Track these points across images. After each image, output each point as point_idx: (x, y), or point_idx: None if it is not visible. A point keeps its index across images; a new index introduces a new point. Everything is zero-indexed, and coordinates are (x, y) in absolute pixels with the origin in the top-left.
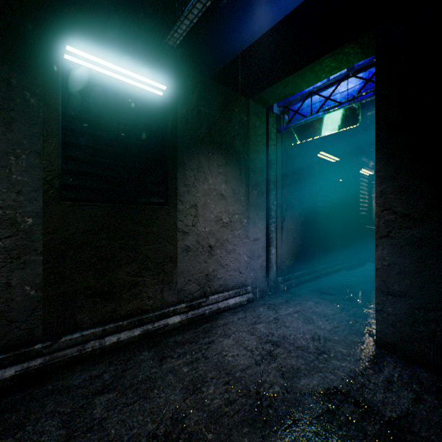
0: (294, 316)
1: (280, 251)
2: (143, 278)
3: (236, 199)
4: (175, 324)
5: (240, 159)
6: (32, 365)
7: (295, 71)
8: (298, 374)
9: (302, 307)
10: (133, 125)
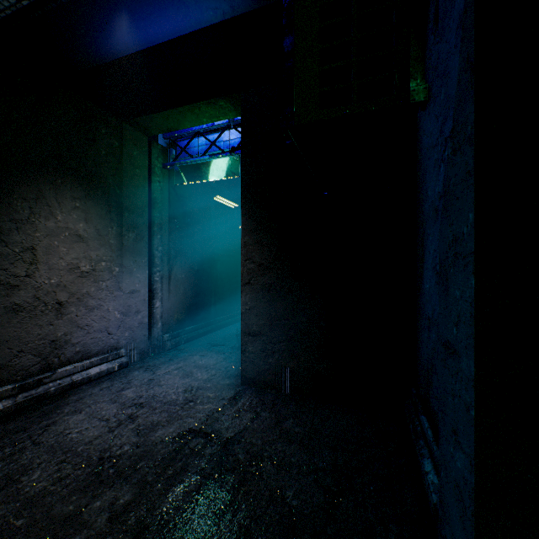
0: (173, 373)
1: (167, 304)
2: None
3: (103, 243)
4: None
5: (110, 193)
6: None
7: (175, 107)
8: (157, 428)
9: (186, 363)
10: None
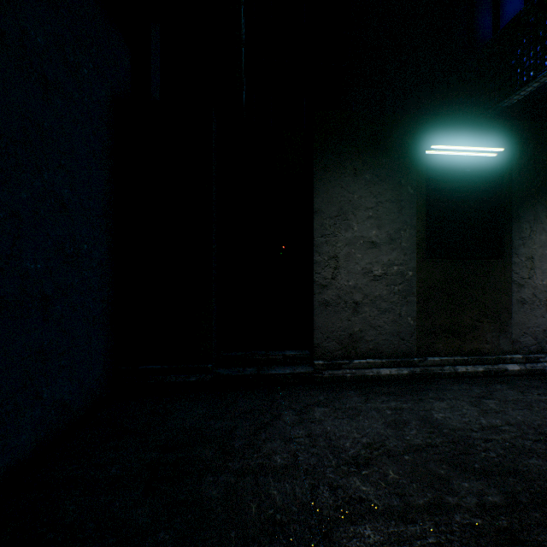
0: None
1: None
2: (481, 324)
3: None
4: (513, 372)
5: None
6: (415, 371)
7: None
8: None
9: None
10: (470, 190)
